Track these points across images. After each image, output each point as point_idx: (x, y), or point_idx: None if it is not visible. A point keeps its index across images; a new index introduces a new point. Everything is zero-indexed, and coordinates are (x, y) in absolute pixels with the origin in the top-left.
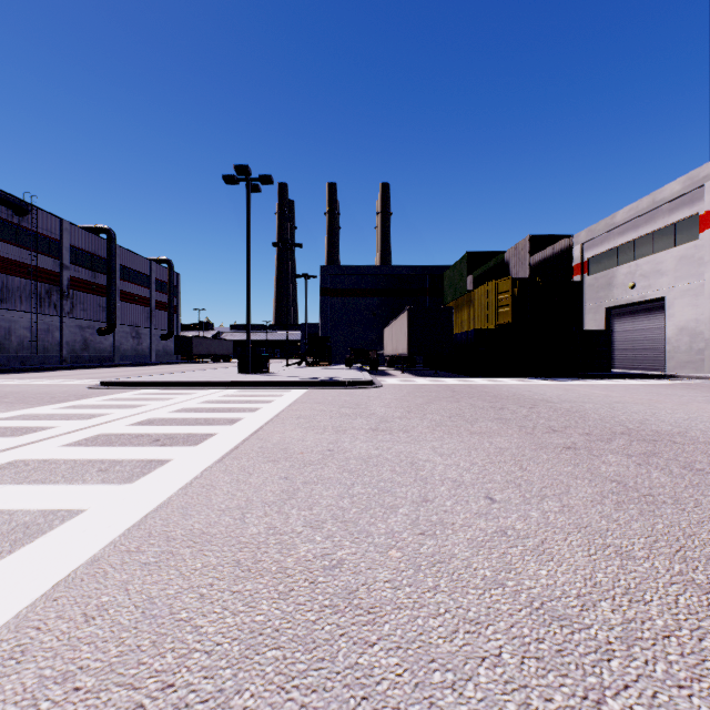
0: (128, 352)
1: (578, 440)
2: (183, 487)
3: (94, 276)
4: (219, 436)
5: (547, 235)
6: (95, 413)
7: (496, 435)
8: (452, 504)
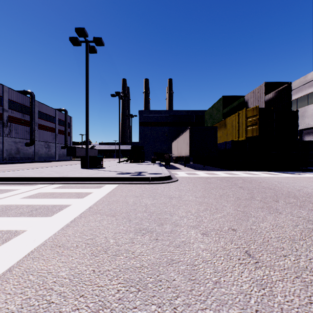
0: (42, 155)
1: None
2: None
3: (23, 116)
4: None
5: (275, 82)
6: None
7: None
8: None
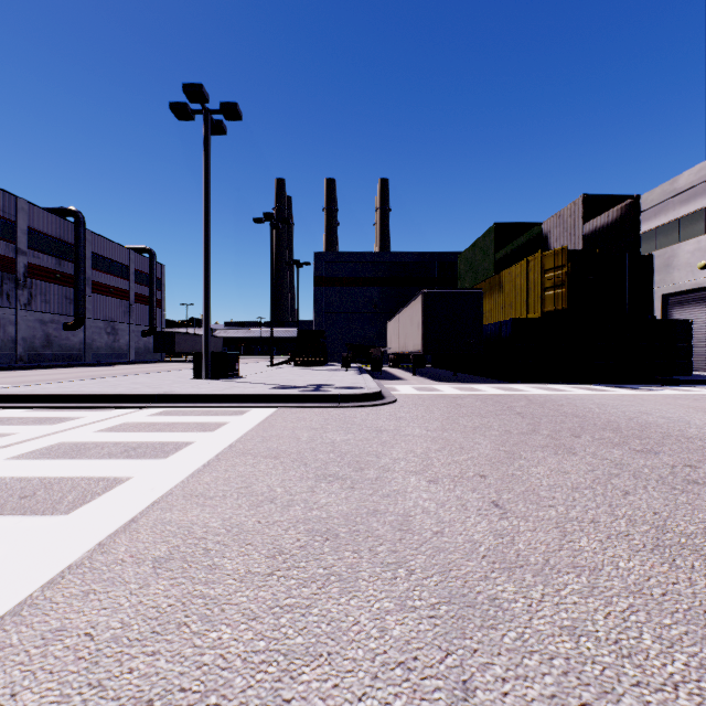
0: (101, 349)
1: None
2: None
3: (59, 264)
4: None
5: (606, 195)
6: None
7: None
8: None
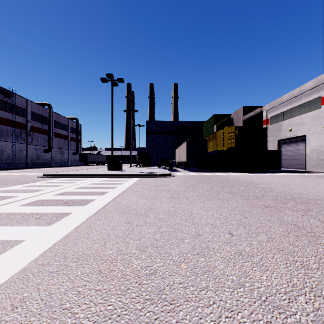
0: (57, 160)
1: (270, 203)
2: (76, 227)
3: (42, 125)
4: (96, 201)
5: (251, 106)
6: (39, 189)
7: (230, 200)
8: (212, 237)
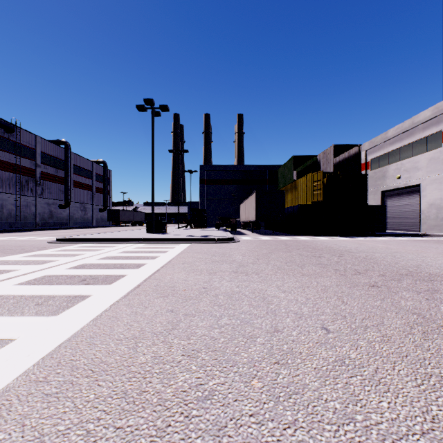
0: (78, 219)
1: (378, 280)
2: (94, 319)
3: (57, 171)
4: (127, 277)
5: (345, 144)
6: (47, 260)
7: (320, 276)
8: (297, 334)
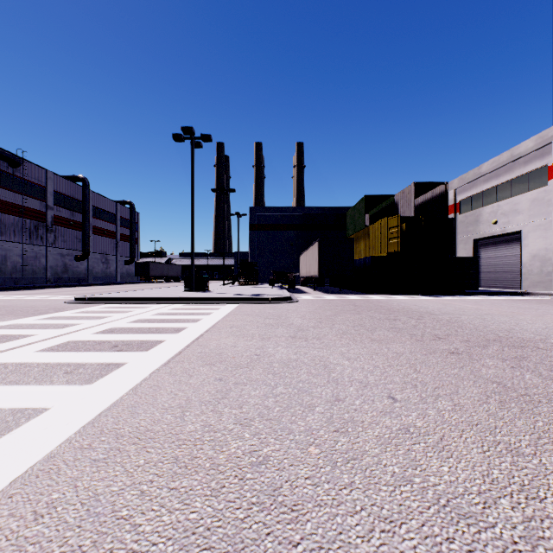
0: (99, 274)
1: (460, 346)
2: (134, 388)
3: (72, 215)
4: (166, 343)
5: (428, 182)
6: (68, 323)
7: (392, 342)
8: (360, 403)
